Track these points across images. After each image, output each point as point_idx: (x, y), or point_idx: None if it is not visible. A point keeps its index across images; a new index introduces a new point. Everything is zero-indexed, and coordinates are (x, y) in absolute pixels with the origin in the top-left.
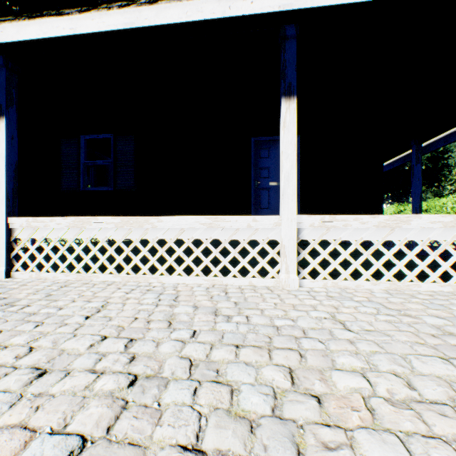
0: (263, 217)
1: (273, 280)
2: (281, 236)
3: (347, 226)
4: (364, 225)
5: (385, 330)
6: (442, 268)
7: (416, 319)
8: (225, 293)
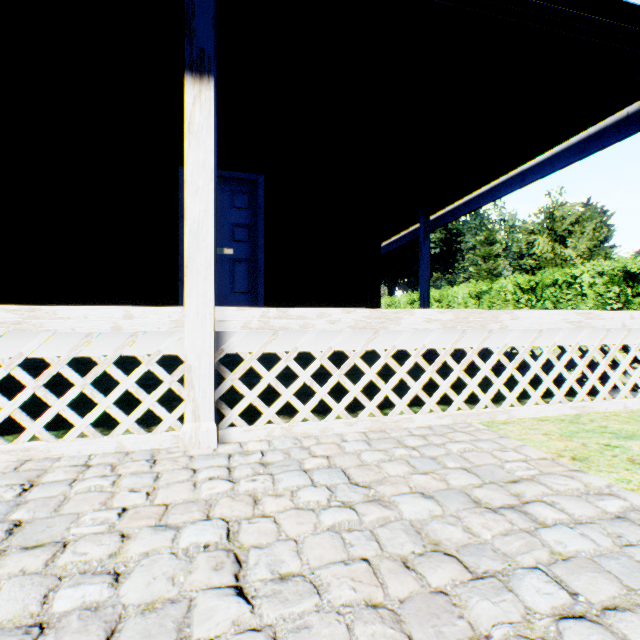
0: (147, 310)
1: (171, 435)
2: (185, 347)
3: (307, 327)
4: (334, 325)
5: (318, 569)
6: (440, 391)
7: (389, 510)
8: (24, 489)
